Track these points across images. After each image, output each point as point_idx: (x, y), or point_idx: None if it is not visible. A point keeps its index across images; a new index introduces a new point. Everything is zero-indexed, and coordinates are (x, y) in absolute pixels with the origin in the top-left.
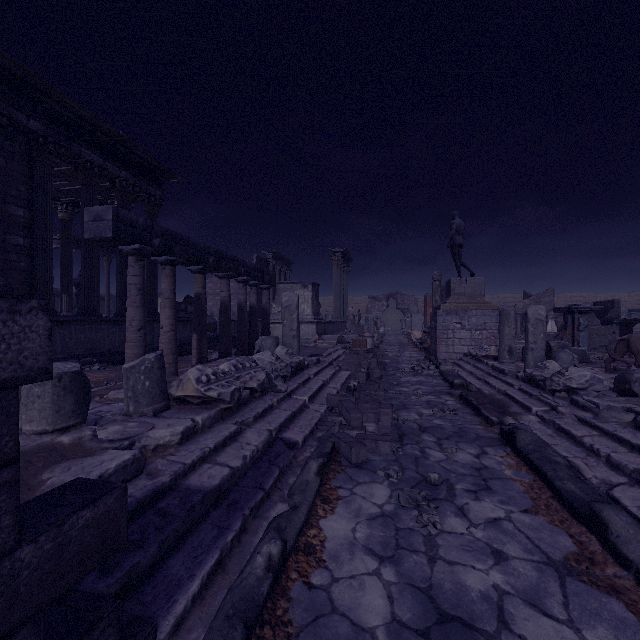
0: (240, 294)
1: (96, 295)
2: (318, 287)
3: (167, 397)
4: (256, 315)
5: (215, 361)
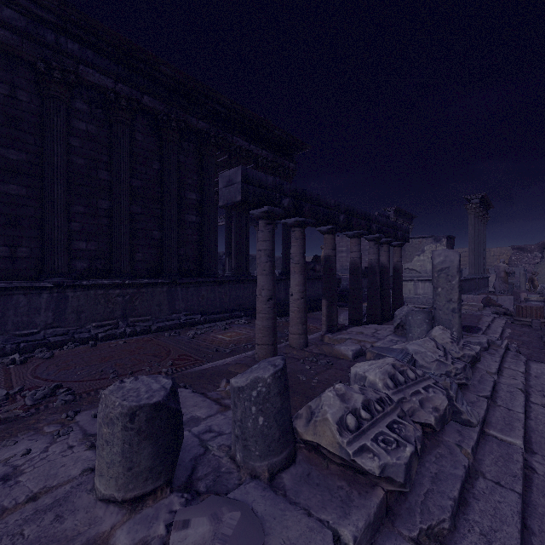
0: (370, 253)
1: (244, 259)
2: (453, 240)
3: (291, 438)
4: (387, 276)
5: (345, 330)
